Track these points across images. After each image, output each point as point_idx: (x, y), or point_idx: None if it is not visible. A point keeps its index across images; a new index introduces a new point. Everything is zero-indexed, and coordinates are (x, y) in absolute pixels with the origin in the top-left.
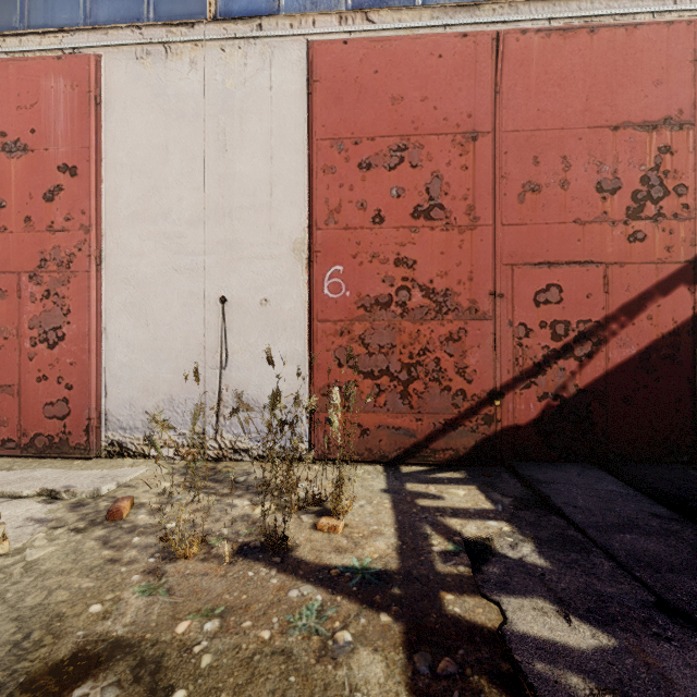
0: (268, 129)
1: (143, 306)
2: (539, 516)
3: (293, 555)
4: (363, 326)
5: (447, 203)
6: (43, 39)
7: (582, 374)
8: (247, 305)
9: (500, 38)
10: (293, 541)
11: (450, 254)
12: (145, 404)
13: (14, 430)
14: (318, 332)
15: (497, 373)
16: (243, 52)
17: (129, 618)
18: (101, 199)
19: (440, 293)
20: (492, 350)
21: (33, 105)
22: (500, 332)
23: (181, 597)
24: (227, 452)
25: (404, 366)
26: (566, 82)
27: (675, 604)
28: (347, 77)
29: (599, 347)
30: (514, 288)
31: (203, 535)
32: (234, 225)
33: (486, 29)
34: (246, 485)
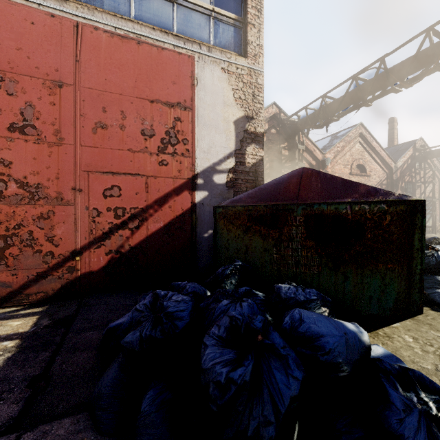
0: None
1: None
2: (53, 330)
3: None
4: None
5: (38, 125)
6: None
7: (133, 238)
8: None
9: (79, 27)
10: None
11: (41, 160)
12: None
13: None
14: None
15: (77, 239)
16: None
17: None
18: None
19: (33, 186)
20: (74, 224)
21: None
22: (80, 213)
23: None
24: None
25: (1, 237)
26: (124, 67)
27: (52, 373)
28: None
29: (143, 223)
30: (90, 186)
31: None
32: None
33: (71, 18)
34: None
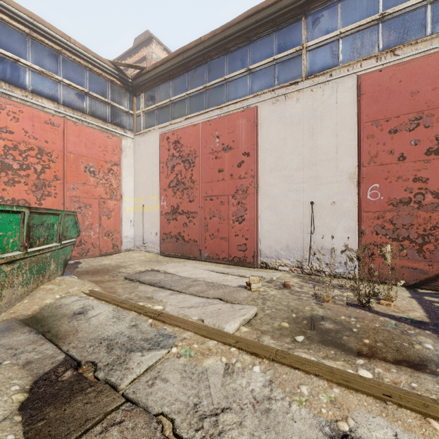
0: (335, 122)
1: (275, 206)
2: None
3: (373, 309)
4: (391, 214)
5: None
6: (236, 105)
7: None
8: (324, 205)
9: None
10: (370, 306)
11: None
12: (276, 247)
13: (226, 254)
14: (363, 217)
15: None
16: (322, 89)
17: (321, 312)
18: (258, 164)
19: None
20: None
21: (233, 131)
22: None
23: (334, 311)
24: (313, 271)
25: (419, 235)
26: None
27: None
28: (381, 88)
29: None
30: None
31: (332, 295)
32: (317, 169)
33: None
34: (331, 285)
